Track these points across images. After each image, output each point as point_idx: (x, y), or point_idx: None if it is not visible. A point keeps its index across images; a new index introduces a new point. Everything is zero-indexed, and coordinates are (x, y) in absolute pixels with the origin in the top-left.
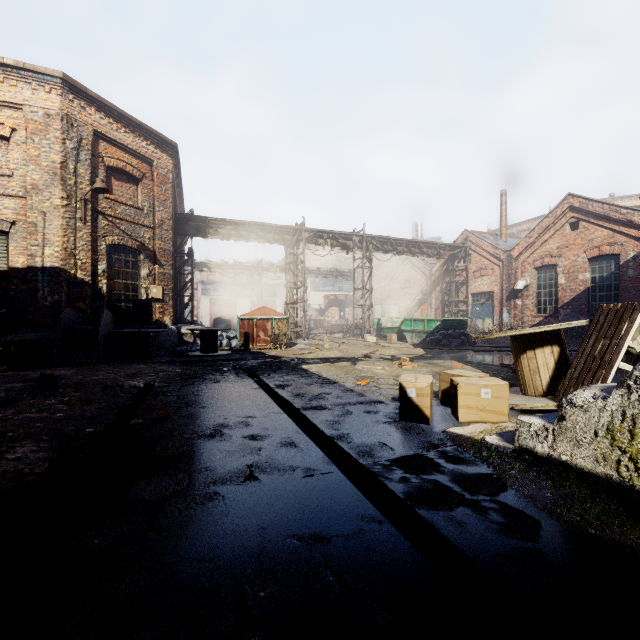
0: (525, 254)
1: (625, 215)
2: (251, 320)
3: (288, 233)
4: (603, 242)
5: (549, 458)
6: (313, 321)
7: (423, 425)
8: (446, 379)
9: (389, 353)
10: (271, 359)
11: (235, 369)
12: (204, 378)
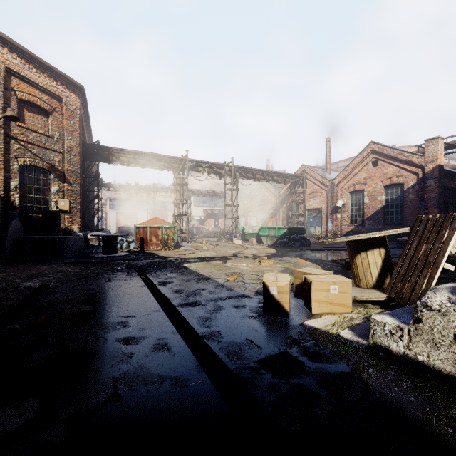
0: (343, 182)
1: (407, 157)
2: (145, 228)
3: (175, 162)
4: (393, 175)
5: (405, 357)
6: (195, 229)
7: (283, 318)
8: (299, 276)
9: (251, 252)
10: (159, 259)
11: (128, 268)
12: (98, 277)
